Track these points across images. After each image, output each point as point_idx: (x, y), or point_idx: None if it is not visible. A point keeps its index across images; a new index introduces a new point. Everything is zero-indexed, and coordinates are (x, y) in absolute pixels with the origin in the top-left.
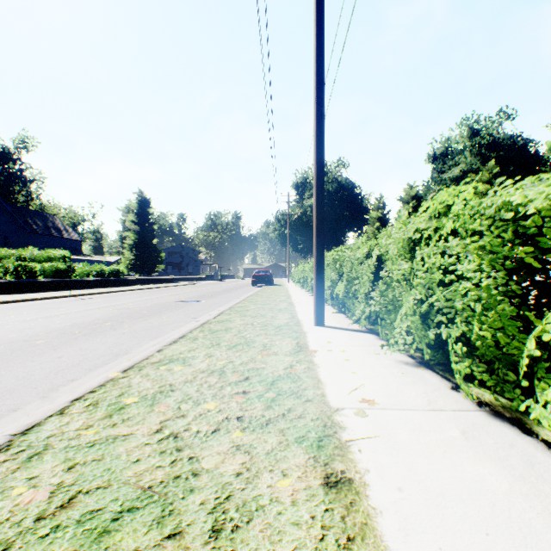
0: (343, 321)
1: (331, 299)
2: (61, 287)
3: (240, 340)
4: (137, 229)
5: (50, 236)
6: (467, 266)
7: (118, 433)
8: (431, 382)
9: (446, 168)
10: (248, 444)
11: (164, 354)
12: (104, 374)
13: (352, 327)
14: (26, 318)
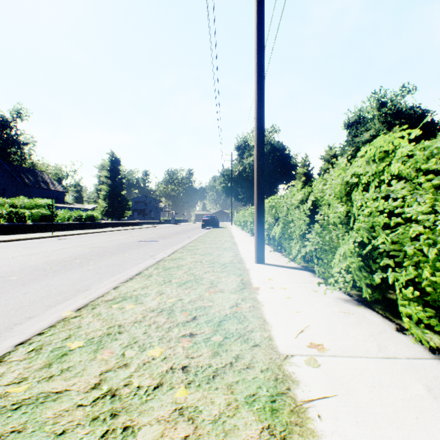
0: (280, 259)
1: (267, 239)
2: (46, 229)
3: (190, 277)
4: (109, 182)
5: (39, 188)
6: (419, 208)
7: (51, 389)
8: (375, 323)
9: (359, 133)
10: (192, 407)
11: (119, 291)
12: (58, 313)
13: (289, 264)
14: (8, 256)
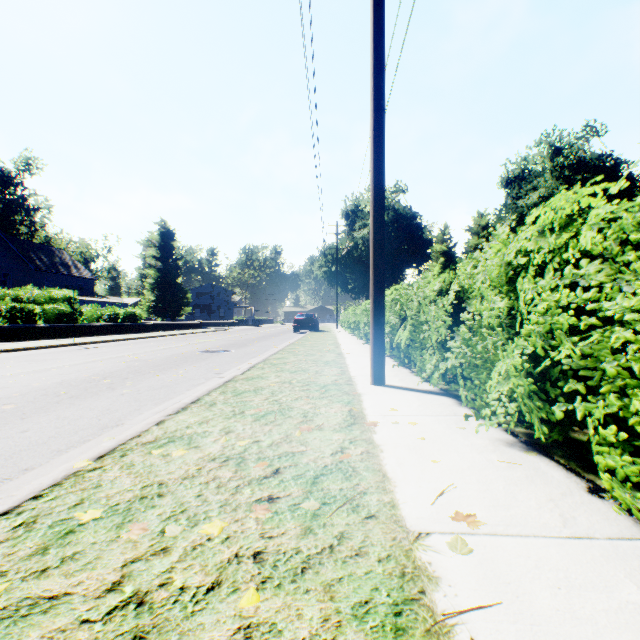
0: (408, 378)
1: (389, 348)
2: (65, 333)
3: (273, 406)
4: (159, 265)
5: (57, 273)
6: (625, 303)
7: (42, 593)
8: (554, 479)
9: (522, 193)
10: (267, 624)
11: (165, 428)
12: (68, 462)
13: (421, 387)
14: (5, 374)
